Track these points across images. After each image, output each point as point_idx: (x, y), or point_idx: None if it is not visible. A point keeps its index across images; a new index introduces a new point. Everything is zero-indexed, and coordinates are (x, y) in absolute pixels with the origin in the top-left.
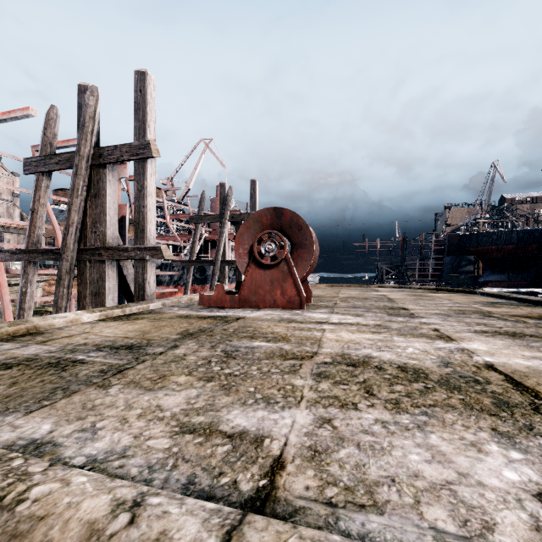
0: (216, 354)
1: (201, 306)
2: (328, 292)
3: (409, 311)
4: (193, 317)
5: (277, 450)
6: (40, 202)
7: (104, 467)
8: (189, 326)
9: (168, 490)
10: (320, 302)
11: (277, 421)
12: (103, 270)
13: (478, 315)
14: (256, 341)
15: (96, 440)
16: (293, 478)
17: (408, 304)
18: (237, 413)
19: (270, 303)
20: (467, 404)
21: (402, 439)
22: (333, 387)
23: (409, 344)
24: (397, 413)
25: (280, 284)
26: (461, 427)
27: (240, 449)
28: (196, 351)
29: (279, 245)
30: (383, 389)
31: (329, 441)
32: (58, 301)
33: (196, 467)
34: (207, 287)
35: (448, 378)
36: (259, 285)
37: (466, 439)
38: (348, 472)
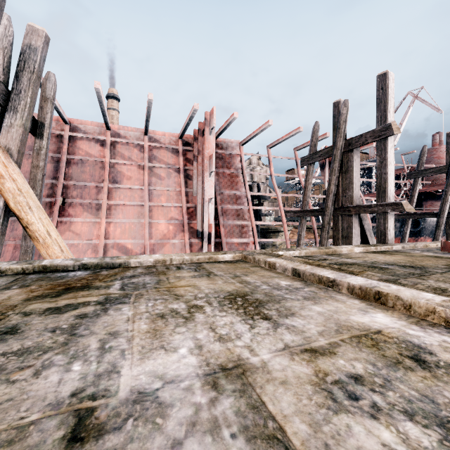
0: None
1: (442, 251)
2: None
3: None
4: (444, 257)
5: None
6: (308, 182)
7: None
8: (448, 262)
9: None
10: None
11: None
12: (351, 221)
13: None
14: None
15: None
16: None
17: None
18: None
19: None
20: None
21: None
22: None
23: None
24: None
25: None
26: None
27: None
28: None
29: None
30: None
31: None
32: (322, 241)
33: None
34: (421, 240)
35: None
36: None
37: None
38: None
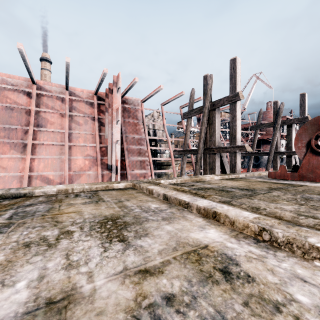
0: (297, 197)
1: (268, 178)
2: None
3: None
4: (268, 182)
5: None
6: (188, 130)
7: None
8: (270, 185)
9: None
10: None
11: None
12: (214, 158)
13: None
14: None
15: None
16: None
17: None
18: None
19: None
20: None
21: None
22: None
23: None
24: None
25: None
26: None
27: None
28: (284, 195)
29: None
30: None
31: None
32: (196, 171)
33: None
34: (260, 169)
35: None
36: (316, 167)
37: None
38: None
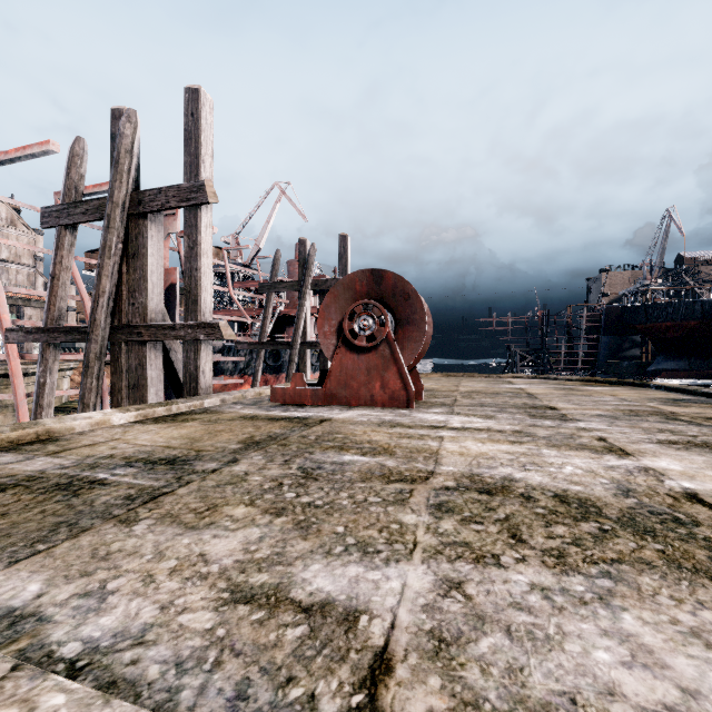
0: (290, 473)
1: (272, 403)
2: (444, 384)
3: (559, 411)
4: (261, 418)
5: (379, 638)
6: (62, 265)
7: (108, 661)
8: (255, 431)
9: (204, 711)
10: (434, 398)
11: (378, 584)
12: (144, 355)
13: (658, 417)
14: (346, 454)
15: (102, 613)
16: (406, 693)
17: (556, 401)
18: (318, 569)
19: (366, 400)
20: (670, 559)
21: (578, 621)
22: (460, 527)
23: (566, 460)
24: (563, 574)
25: (380, 373)
26: (670, 600)
27: (321, 633)
28: (262, 469)
29: (379, 320)
30: (536, 532)
31: (460, 622)
32: (84, 396)
33: (250, 665)
34: (283, 377)
35: (633, 514)
36: (351, 375)
37: (681, 622)
38: (496, 683)
